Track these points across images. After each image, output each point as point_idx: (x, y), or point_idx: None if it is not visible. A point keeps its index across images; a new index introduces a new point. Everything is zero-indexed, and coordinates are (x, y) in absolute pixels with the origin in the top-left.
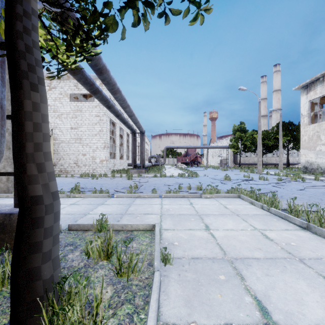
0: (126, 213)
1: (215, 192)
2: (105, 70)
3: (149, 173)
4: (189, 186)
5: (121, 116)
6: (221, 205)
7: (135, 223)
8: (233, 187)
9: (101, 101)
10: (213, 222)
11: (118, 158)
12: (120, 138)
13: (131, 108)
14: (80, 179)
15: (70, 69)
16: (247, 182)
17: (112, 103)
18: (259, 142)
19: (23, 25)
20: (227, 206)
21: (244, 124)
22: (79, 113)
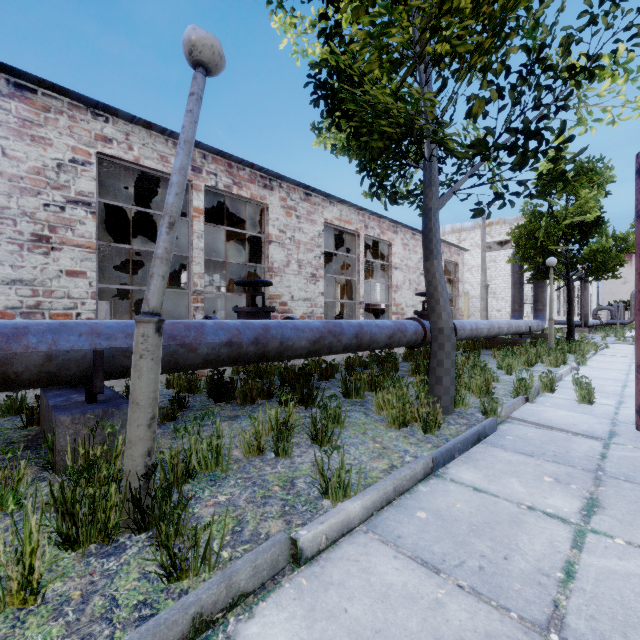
0: None
1: None
2: None
3: (595, 334)
4: None
5: None
6: None
7: None
8: None
9: None
10: None
11: None
12: None
13: None
14: None
15: None
16: None
17: None
18: None
19: (571, 294)
20: None
21: None
22: (492, 264)
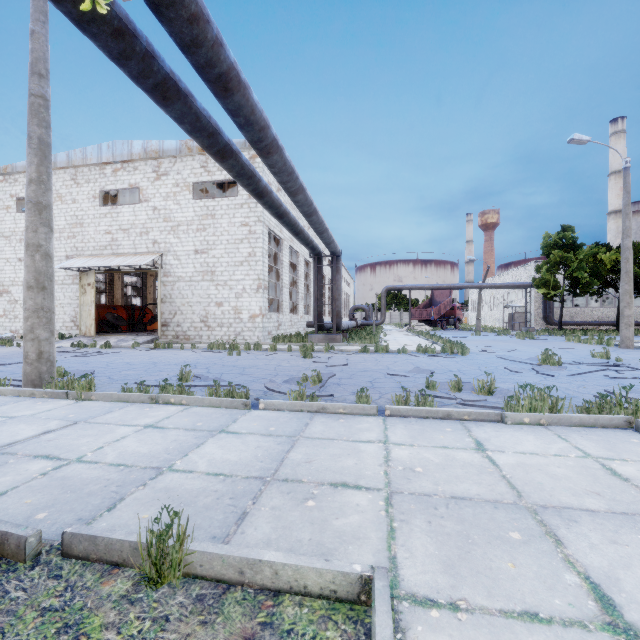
0: (275, 476)
1: (547, 408)
2: (236, 81)
3: (349, 344)
4: (455, 382)
5: (288, 216)
6: (590, 460)
7: (291, 561)
8: (606, 394)
9: (239, 179)
10: (618, 569)
11: (286, 310)
12: (292, 270)
13: (310, 196)
14: (207, 353)
15: (154, 86)
16: (611, 370)
17: (266, 184)
18: (627, 269)
19: None
20: (617, 467)
21: (571, 230)
22: (210, 221)
